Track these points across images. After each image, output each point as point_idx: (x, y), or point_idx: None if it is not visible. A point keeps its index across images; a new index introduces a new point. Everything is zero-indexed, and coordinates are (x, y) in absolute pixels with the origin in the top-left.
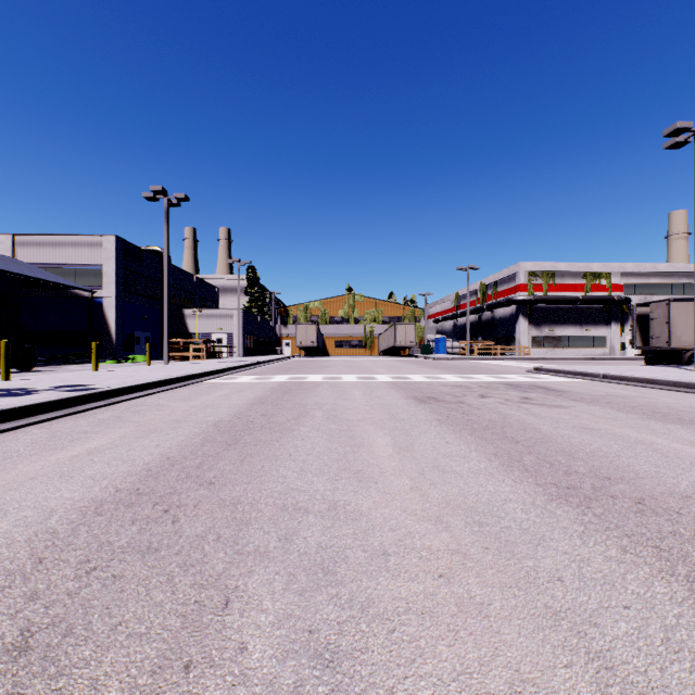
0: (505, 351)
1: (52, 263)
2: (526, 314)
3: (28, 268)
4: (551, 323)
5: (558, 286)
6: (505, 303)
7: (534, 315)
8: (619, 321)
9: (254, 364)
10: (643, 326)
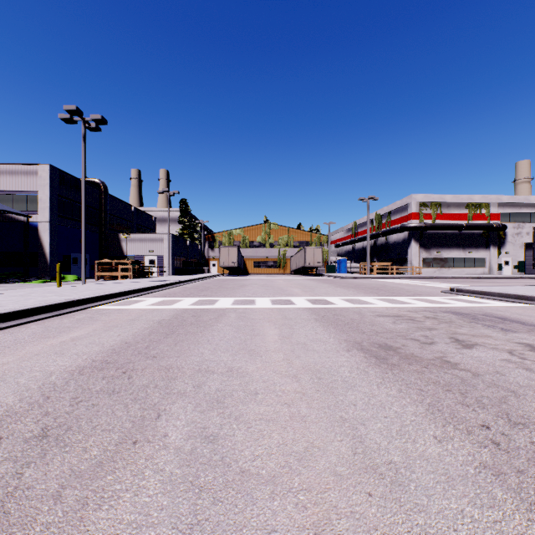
0: (400, 270)
1: None
2: (417, 239)
3: None
4: (438, 246)
5: (445, 214)
6: (399, 229)
7: (424, 240)
8: (496, 245)
9: (173, 283)
10: None
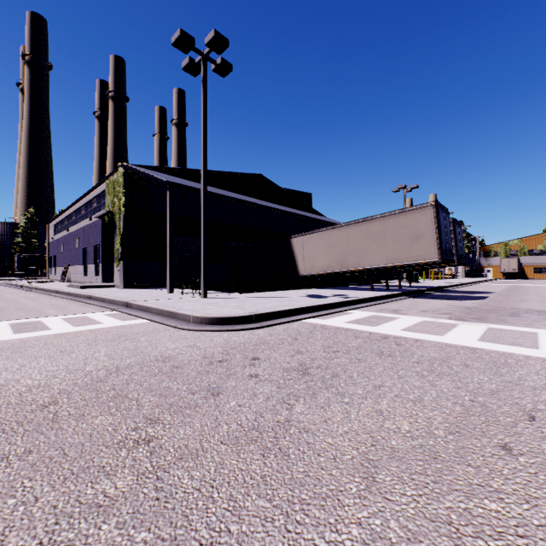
0: None
1: None
2: None
3: None
4: None
5: None
6: None
7: None
8: None
9: (484, 281)
10: None
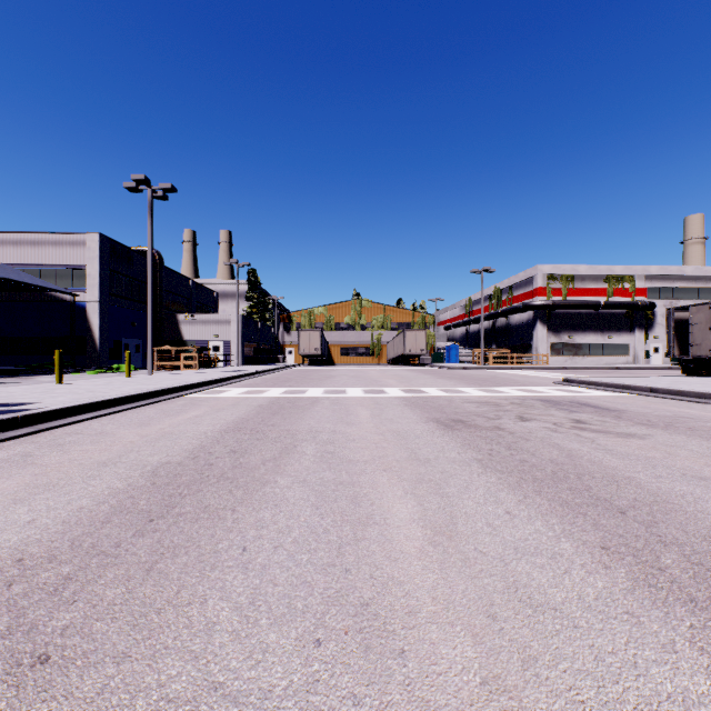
0: (522, 359)
1: (31, 263)
2: (544, 320)
3: (1, 269)
4: (570, 329)
5: (578, 290)
6: (522, 308)
7: (553, 321)
8: (643, 328)
9: (250, 374)
10: (680, 332)
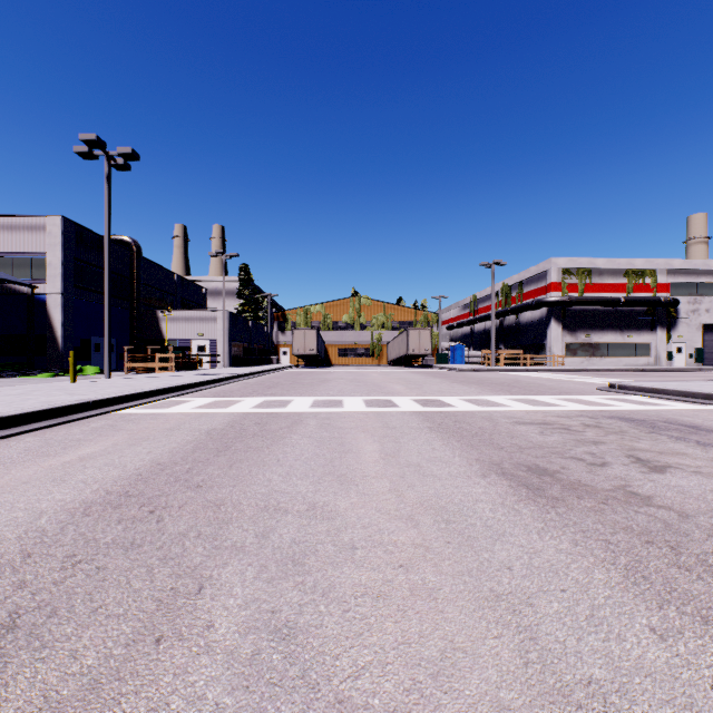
0: (536, 360)
1: None
2: (559, 318)
3: None
4: (587, 328)
5: (596, 285)
6: (534, 305)
7: (568, 319)
8: (665, 326)
9: (230, 378)
10: None
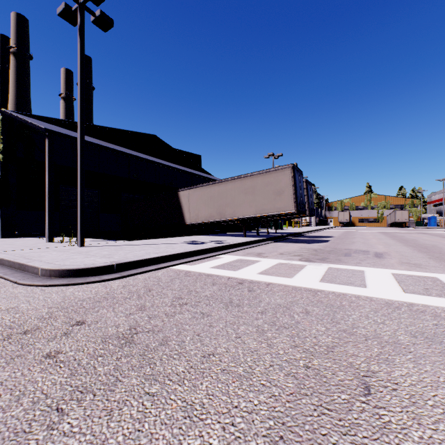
0: None
1: None
2: None
3: None
4: None
5: None
6: None
7: None
8: None
9: (328, 228)
10: None
